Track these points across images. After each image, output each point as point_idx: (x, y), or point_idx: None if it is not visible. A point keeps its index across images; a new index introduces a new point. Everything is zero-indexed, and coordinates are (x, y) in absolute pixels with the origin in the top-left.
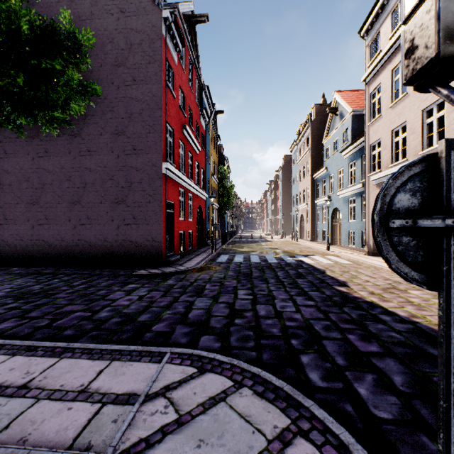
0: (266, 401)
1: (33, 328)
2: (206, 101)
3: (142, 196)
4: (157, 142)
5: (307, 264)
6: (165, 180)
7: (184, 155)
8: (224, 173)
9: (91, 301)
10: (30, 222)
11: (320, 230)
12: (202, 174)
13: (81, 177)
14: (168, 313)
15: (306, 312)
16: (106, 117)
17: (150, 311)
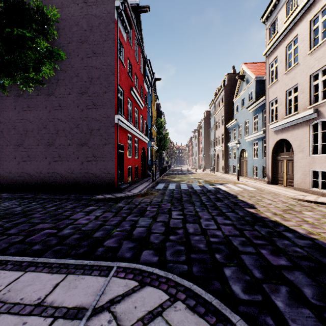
0: (197, 315)
1: (9, 243)
2: (148, 70)
3: (100, 139)
4: (111, 99)
5: (223, 191)
6: (117, 128)
7: (132, 110)
8: (161, 124)
9: (58, 220)
10: (17, 159)
11: (231, 165)
12: (145, 124)
13: (54, 126)
14: (117, 230)
15: (225, 230)
16: (73, 81)
17: (103, 228)
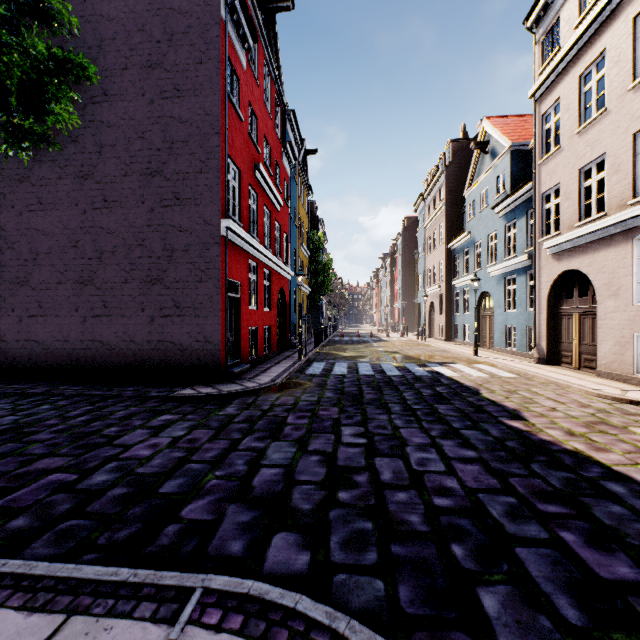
0: None
1: None
2: (291, 133)
3: (190, 271)
4: (213, 186)
5: (448, 379)
6: (225, 246)
7: (257, 211)
8: (318, 241)
9: (86, 449)
10: (16, 312)
11: (460, 324)
12: (285, 241)
13: (94, 242)
14: (216, 475)
15: (465, 474)
16: (133, 148)
17: (185, 470)
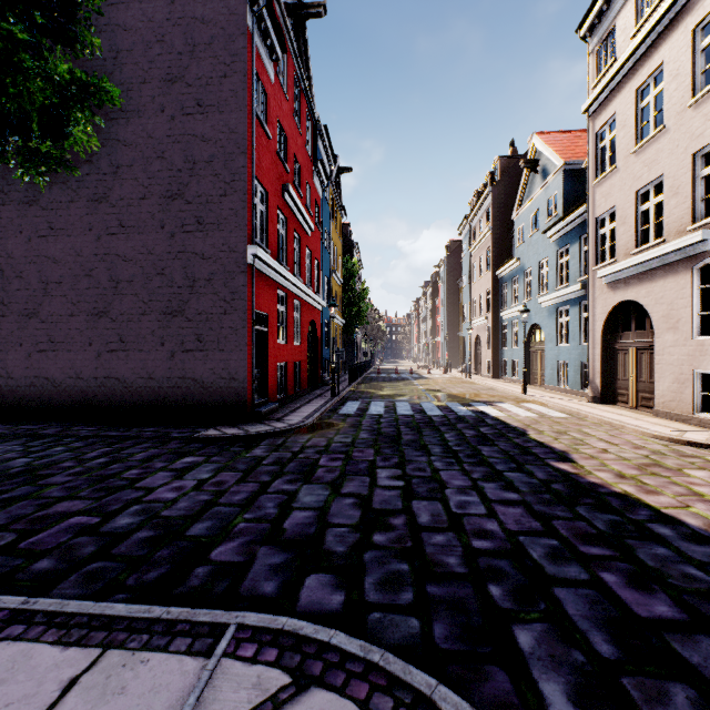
0: None
1: None
2: (322, 150)
3: (213, 302)
4: (239, 210)
5: (493, 419)
6: (252, 275)
7: (286, 236)
8: (352, 269)
9: (107, 492)
10: (25, 347)
11: (508, 360)
12: (316, 268)
13: (109, 271)
14: (246, 518)
15: (507, 517)
16: (152, 168)
17: (213, 513)
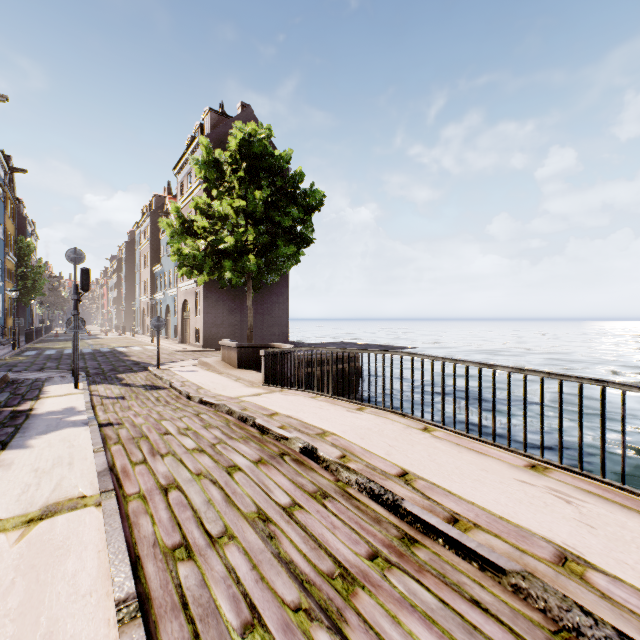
0: (55, 372)
1: None
2: None
3: None
4: None
5: (118, 351)
6: None
7: None
8: (28, 248)
9: None
10: None
11: None
12: None
13: None
14: None
15: (89, 364)
16: None
17: None
